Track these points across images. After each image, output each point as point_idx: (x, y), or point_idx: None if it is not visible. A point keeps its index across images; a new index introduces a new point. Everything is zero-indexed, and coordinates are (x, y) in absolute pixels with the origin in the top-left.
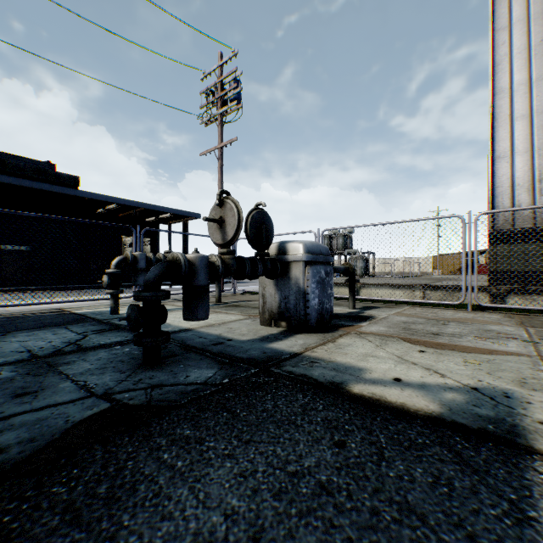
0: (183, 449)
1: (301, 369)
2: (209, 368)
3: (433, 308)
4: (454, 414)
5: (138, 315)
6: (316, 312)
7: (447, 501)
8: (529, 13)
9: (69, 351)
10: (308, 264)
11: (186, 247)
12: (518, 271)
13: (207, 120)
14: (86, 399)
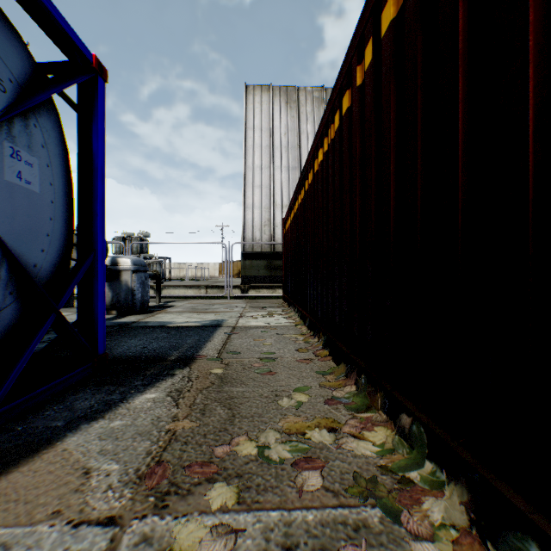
0: (112, 341)
1: (142, 325)
2: None
3: (211, 299)
4: (205, 325)
5: None
6: (140, 302)
7: (197, 333)
8: (263, 126)
9: None
10: (135, 272)
11: None
12: (255, 276)
13: None
14: None
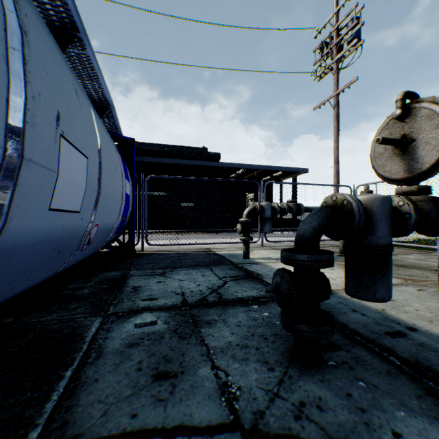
0: None
1: None
2: (430, 418)
3: None
4: None
5: (292, 288)
6: None
7: None
8: None
9: (211, 302)
10: None
11: (294, 198)
12: None
13: (320, 74)
14: (228, 433)
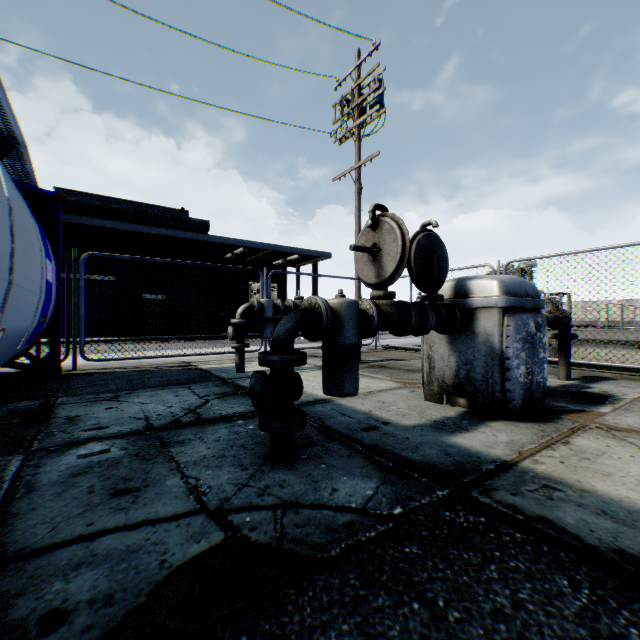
0: None
1: (531, 502)
2: (364, 477)
3: None
4: None
5: (264, 388)
6: (520, 388)
7: None
8: None
9: (186, 423)
10: (507, 311)
11: (315, 292)
12: None
13: (341, 137)
14: (194, 515)
